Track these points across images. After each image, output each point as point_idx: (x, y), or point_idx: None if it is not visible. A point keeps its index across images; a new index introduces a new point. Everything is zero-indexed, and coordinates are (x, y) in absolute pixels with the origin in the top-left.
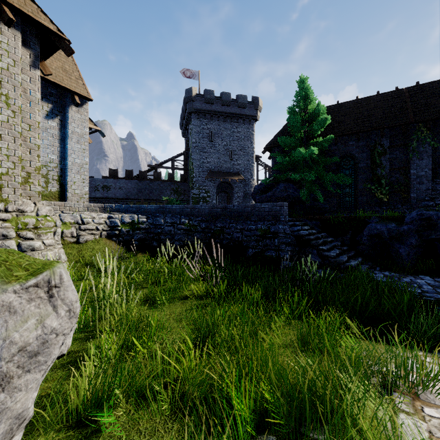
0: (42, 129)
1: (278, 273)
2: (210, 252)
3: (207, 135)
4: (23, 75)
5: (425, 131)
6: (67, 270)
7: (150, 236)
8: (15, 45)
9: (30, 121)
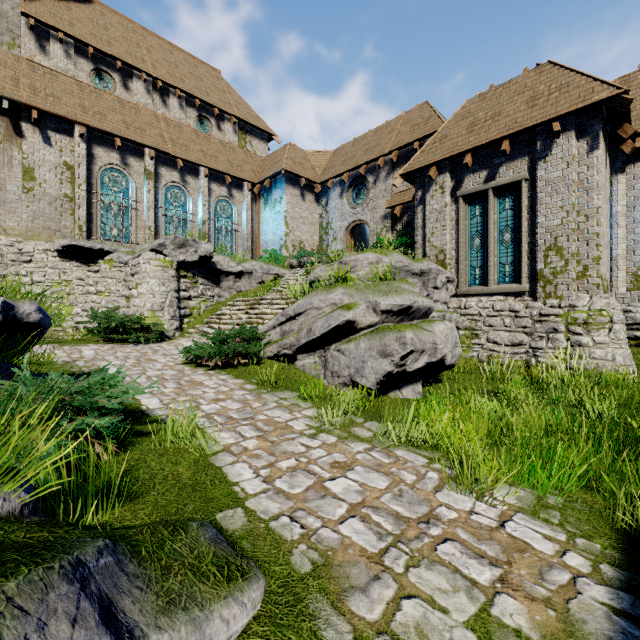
0: None
1: None
2: None
3: None
4: (579, 169)
5: None
6: (412, 333)
7: None
8: (568, 146)
9: (587, 211)
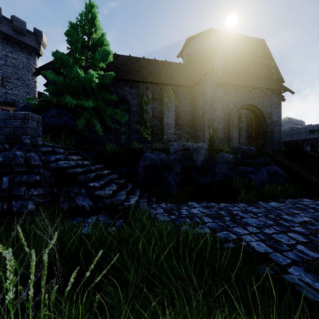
0: None
1: None
2: None
3: None
4: None
5: (171, 92)
6: None
7: None
8: None
9: None
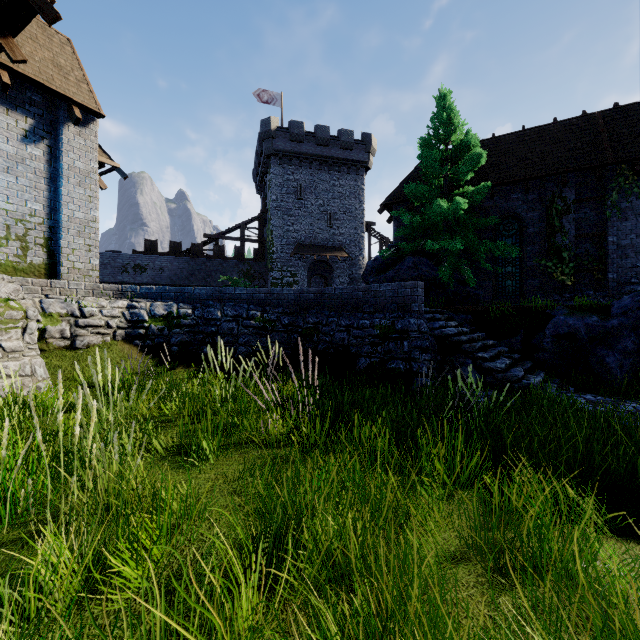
0: (17, 159)
1: (412, 397)
2: (296, 364)
3: (294, 190)
4: None
5: (630, 176)
6: None
7: (199, 337)
8: None
9: None
